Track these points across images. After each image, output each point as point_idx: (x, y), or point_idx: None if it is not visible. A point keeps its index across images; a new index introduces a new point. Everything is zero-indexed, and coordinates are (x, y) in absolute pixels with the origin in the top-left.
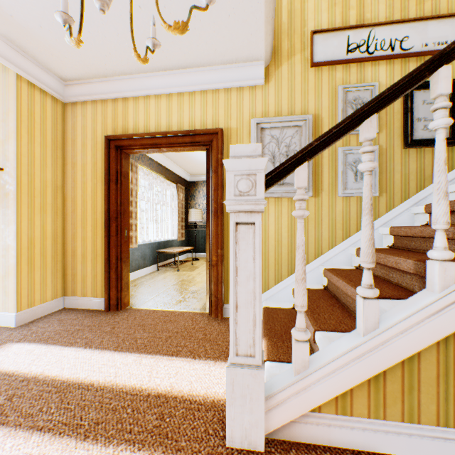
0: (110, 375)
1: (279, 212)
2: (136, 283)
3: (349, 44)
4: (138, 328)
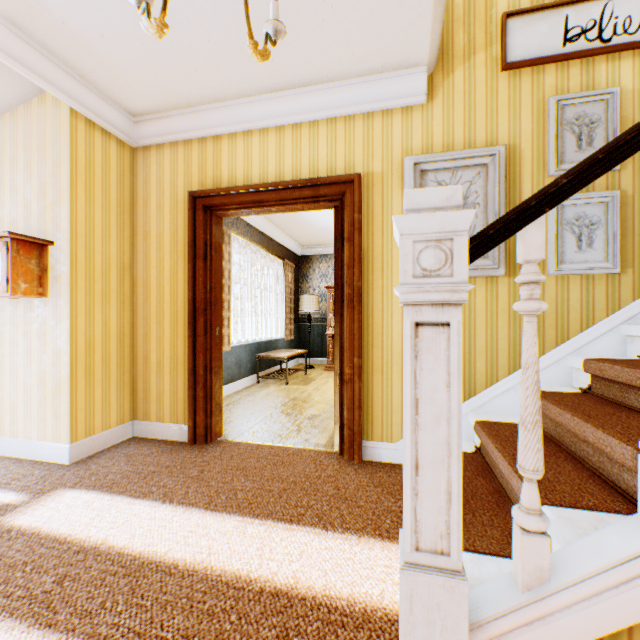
0: (201, 551)
1: None
2: (229, 401)
3: (567, 29)
4: (237, 474)
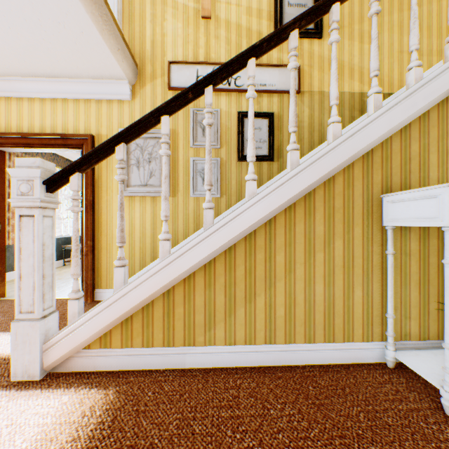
0: None
1: (144, 209)
2: None
3: (198, 76)
4: None
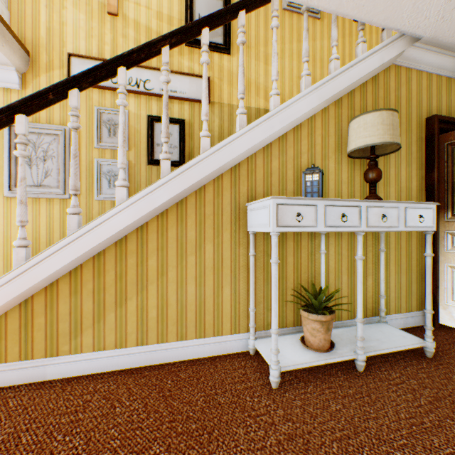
0: None
1: (38, 212)
2: None
3: None
4: None
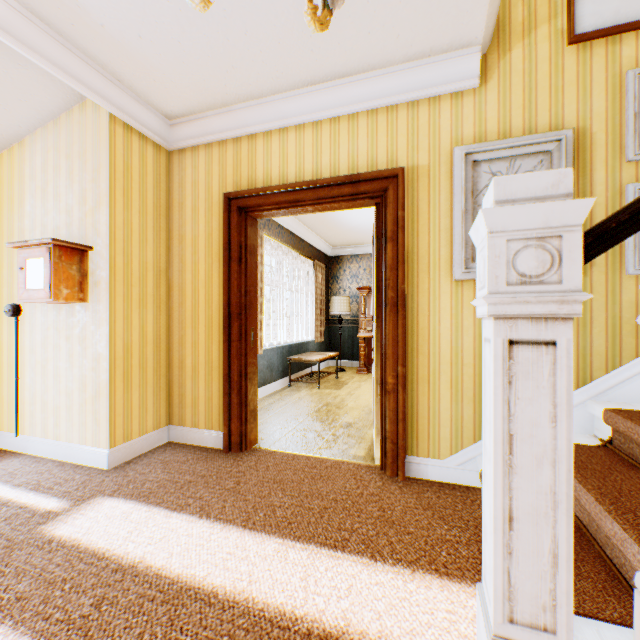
0: (241, 578)
1: None
2: (261, 406)
3: None
4: (274, 487)
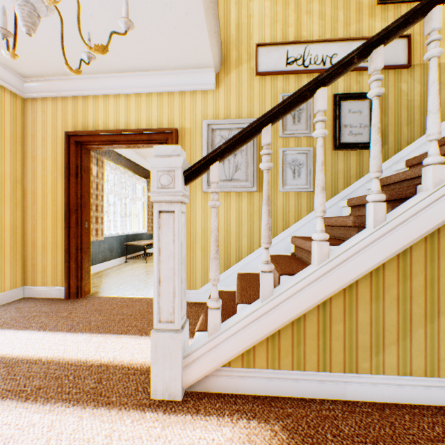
0: (59, 352)
1: (228, 205)
2: (101, 274)
3: (288, 57)
4: (94, 313)
